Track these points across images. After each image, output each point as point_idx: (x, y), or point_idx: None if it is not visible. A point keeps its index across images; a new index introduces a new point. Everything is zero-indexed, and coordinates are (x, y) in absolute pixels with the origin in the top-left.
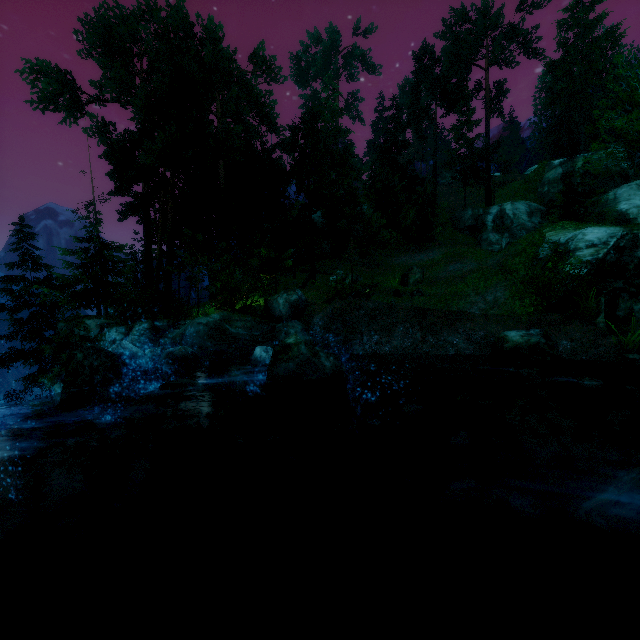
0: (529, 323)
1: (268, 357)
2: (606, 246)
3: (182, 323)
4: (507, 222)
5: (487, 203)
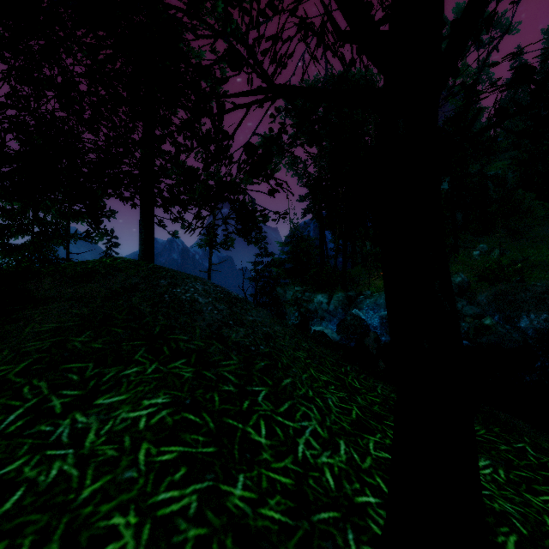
0: None
1: None
2: None
3: (363, 293)
4: None
5: None
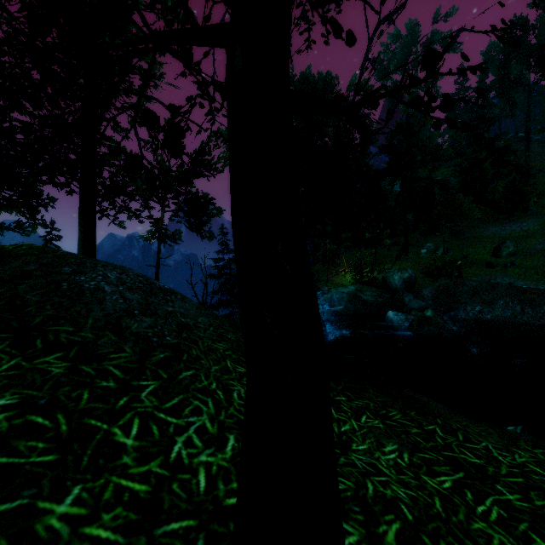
0: None
1: (399, 318)
2: None
3: (321, 289)
4: None
5: None
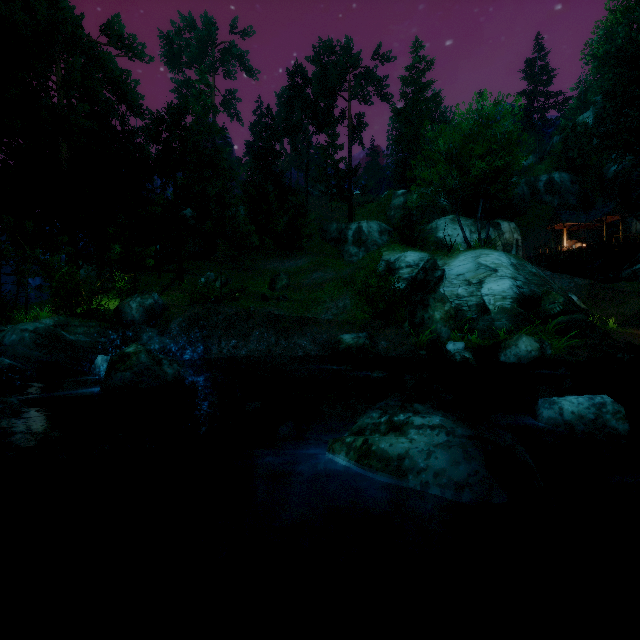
0: (360, 327)
1: None
2: (418, 267)
3: (1, 329)
4: (364, 238)
5: (350, 219)
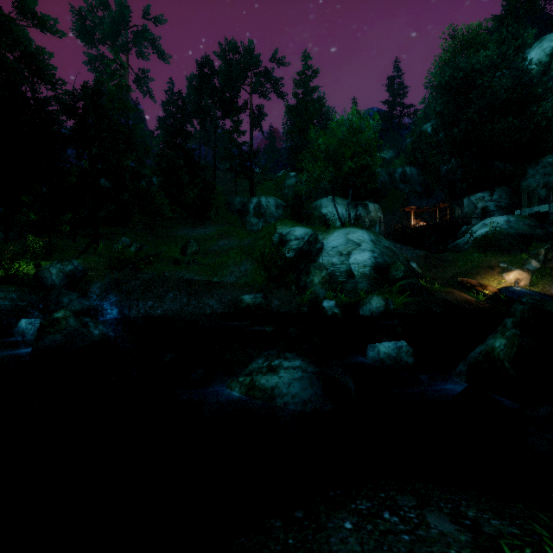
0: (258, 289)
1: (36, 328)
2: (304, 240)
3: None
4: (263, 211)
5: (251, 194)
